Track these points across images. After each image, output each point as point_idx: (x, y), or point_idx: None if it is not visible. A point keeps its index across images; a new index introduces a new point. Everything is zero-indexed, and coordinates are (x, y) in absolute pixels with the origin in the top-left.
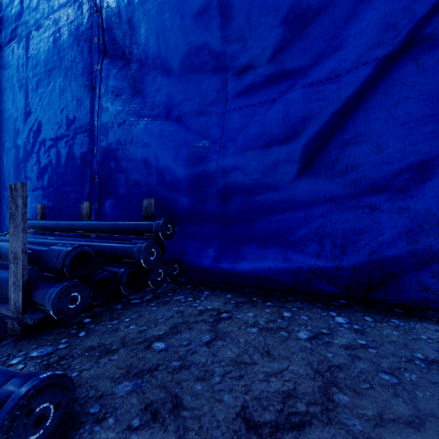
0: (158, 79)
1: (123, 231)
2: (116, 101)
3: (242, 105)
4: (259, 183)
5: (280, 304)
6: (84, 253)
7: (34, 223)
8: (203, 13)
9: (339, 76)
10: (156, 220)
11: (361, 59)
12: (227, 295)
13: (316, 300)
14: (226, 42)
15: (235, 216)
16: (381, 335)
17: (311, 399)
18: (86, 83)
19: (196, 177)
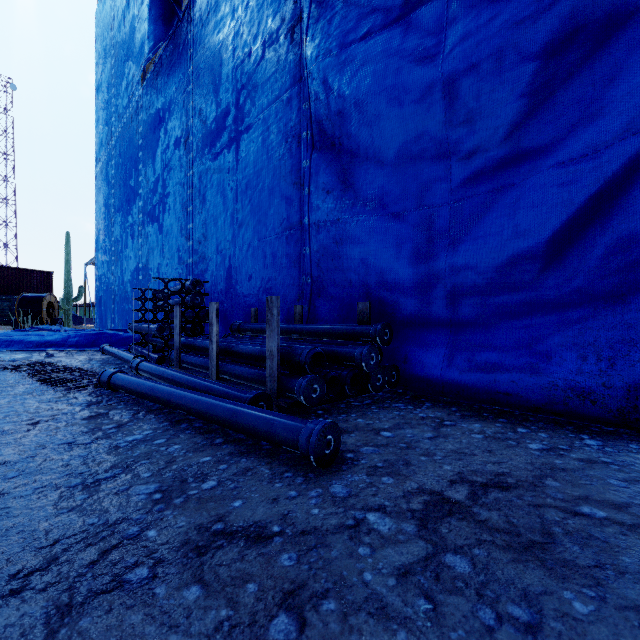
0: (372, 171)
1: (339, 336)
2: (327, 198)
3: (471, 193)
4: (492, 283)
5: (516, 422)
6: (316, 354)
7: (251, 327)
8: (424, 98)
9: (599, 151)
10: (372, 325)
11: (630, 127)
12: (452, 408)
13: (568, 424)
14: (451, 125)
15: (462, 320)
16: (639, 459)
17: (523, 479)
18: (295, 181)
19: (416, 278)
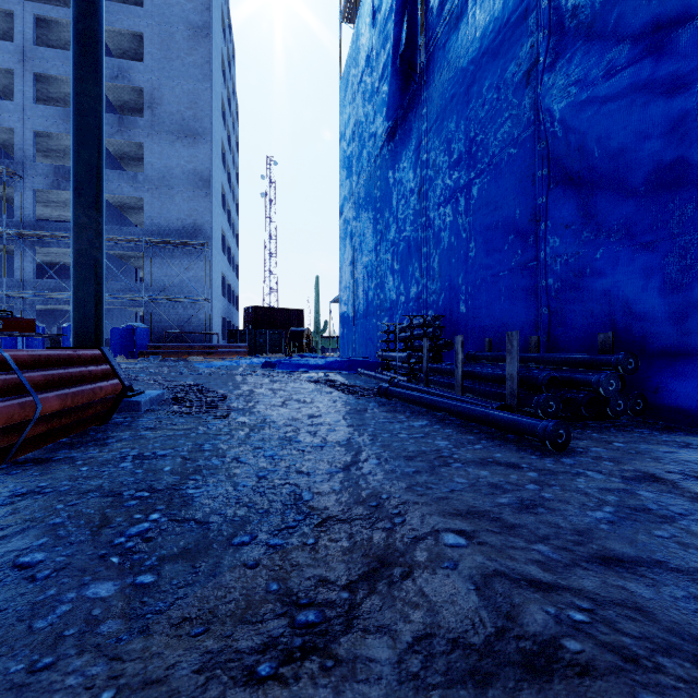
0: (617, 202)
1: (577, 364)
2: (565, 233)
3: None
4: None
5: None
6: (552, 378)
7: (486, 356)
8: (677, 128)
9: None
10: (614, 354)
11: None
12: None
13: None
14: None
15: None
16: None
17: None
18: (530, 217)
19: (667, 308)
